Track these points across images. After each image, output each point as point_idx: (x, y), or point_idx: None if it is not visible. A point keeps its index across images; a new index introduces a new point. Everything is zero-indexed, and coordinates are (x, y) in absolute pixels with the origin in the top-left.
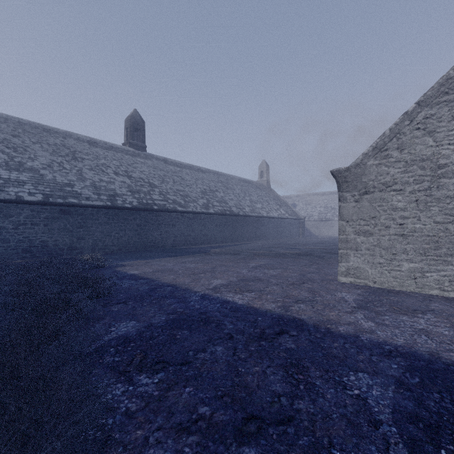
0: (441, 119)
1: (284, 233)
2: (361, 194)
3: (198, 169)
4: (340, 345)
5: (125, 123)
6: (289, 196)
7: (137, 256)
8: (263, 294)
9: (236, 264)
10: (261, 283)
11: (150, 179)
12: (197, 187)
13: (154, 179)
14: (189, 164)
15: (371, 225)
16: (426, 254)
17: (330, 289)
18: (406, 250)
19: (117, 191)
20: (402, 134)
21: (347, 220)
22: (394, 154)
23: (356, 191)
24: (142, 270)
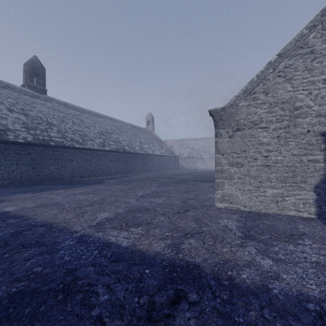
0: (297, 69)
1: (164, 166)
2: (234, 131)
3: (97, 114)
4: (259, 315)
5: (24, 67)
6: (167, 140)
7: (28, 189)
8: (150, 228)
9: (126, 193)
10: (148, 213)
11: (48, 119)
12: (95, 129)
13: (53, 119)
14: (89, 110)
15: (242, 157)
16: (286, 181)
17: (211, 216)
18: (270, 178)
19: (9, 127)
20: (267, 80)
21: (223, 153)
22: (261, 97)
23: (230, 128)
24: (21, 206)
